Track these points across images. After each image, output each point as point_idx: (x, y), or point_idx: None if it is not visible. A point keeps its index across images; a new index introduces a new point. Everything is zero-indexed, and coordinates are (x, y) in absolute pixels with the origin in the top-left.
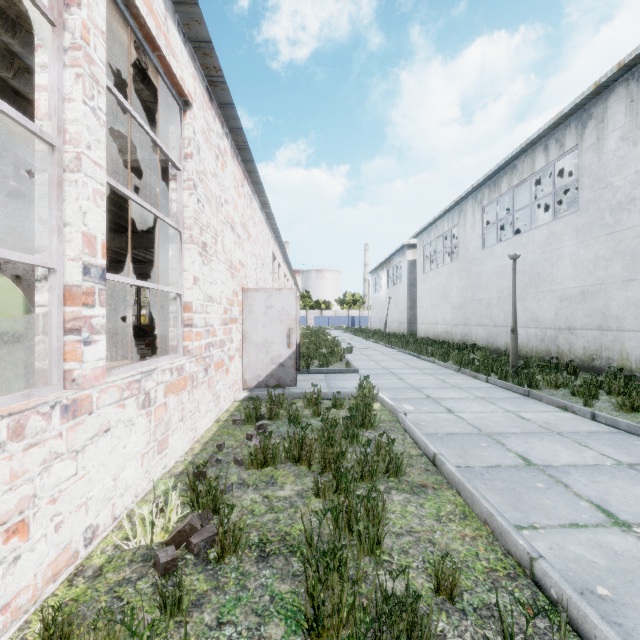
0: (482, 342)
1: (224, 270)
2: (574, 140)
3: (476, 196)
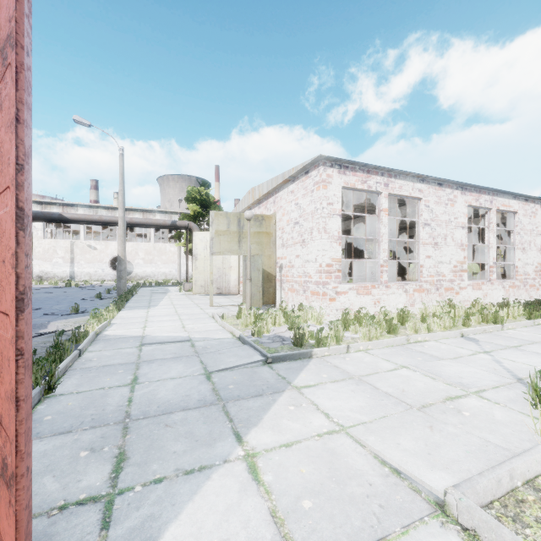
0: None
1: (535, 253)
2: None
3: None
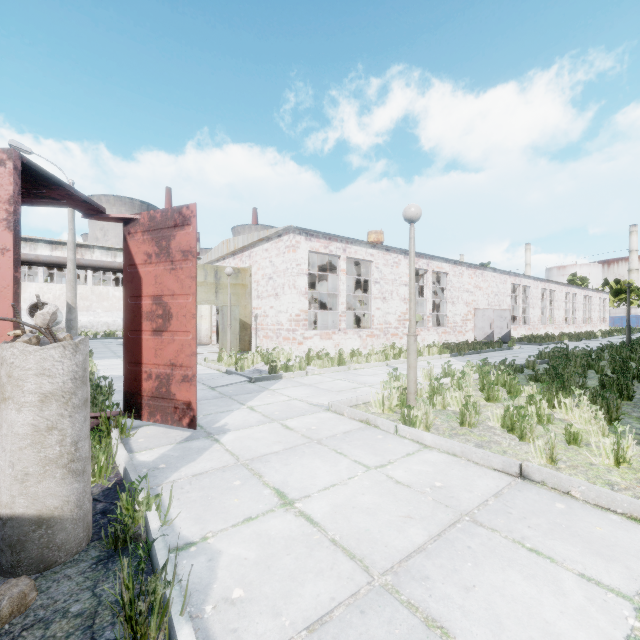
0: None
1: (462, 306)
2: None
3: None
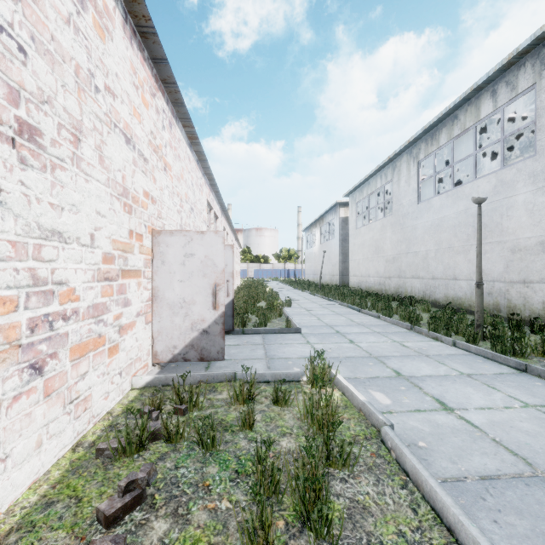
0: (418, 294)
1: (104, 195)
2: (530, 79)
3: (411, 151)
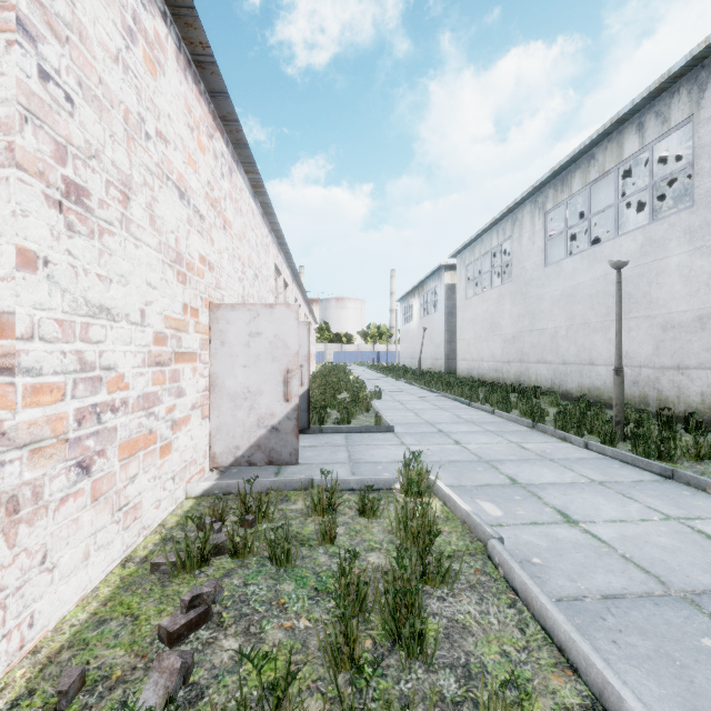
0: (545, 384)
1: (156, 263)
2: (686, 110)
3: (536, 200)
